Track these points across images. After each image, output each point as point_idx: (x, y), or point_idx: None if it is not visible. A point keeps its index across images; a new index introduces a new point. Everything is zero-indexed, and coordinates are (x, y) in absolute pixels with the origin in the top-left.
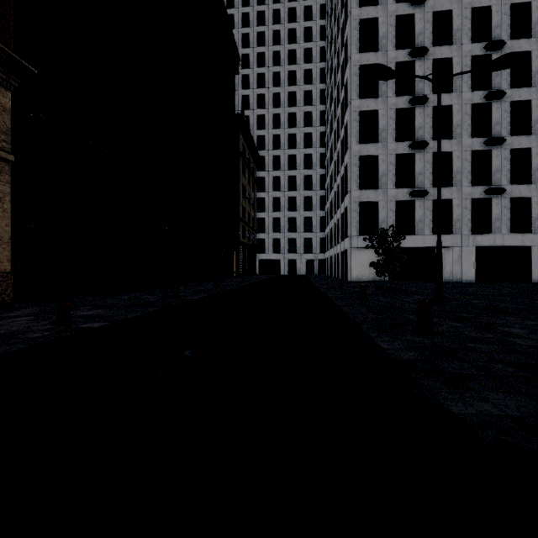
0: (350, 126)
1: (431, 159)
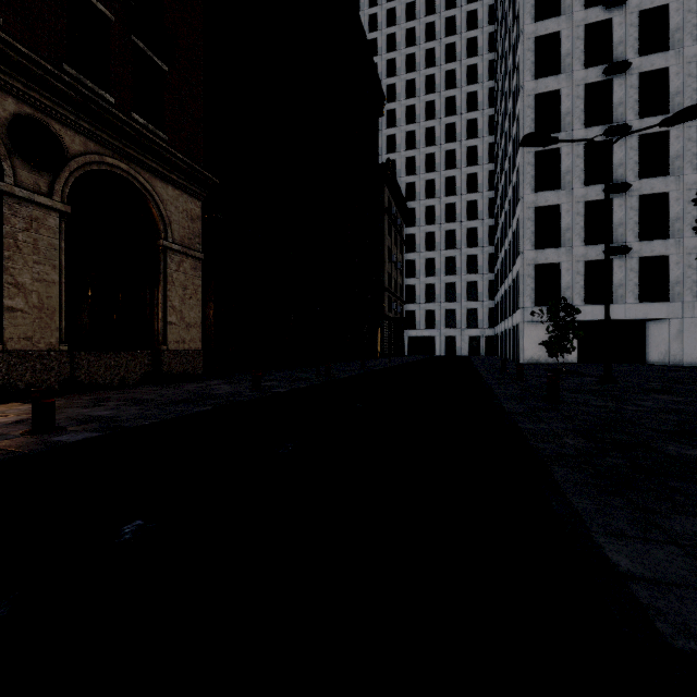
0: (522, 171)
1: (636, 204)
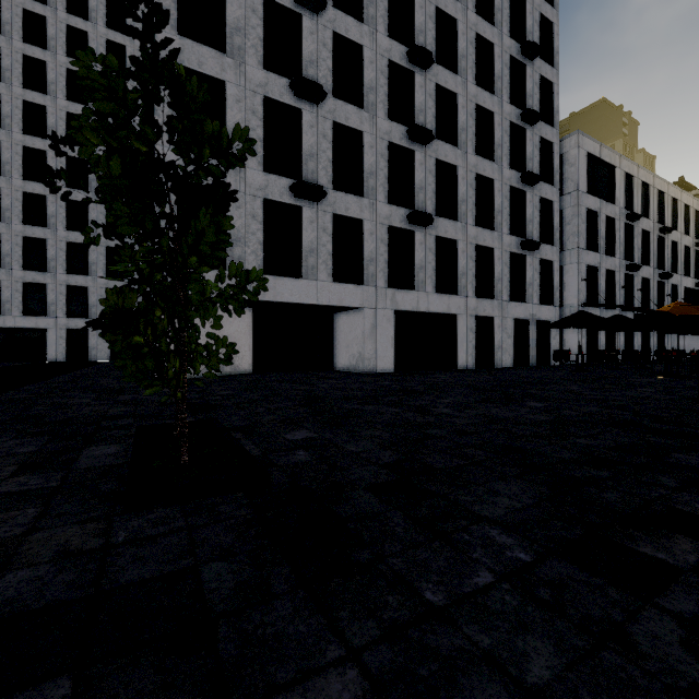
0: None
1: (330, 133)
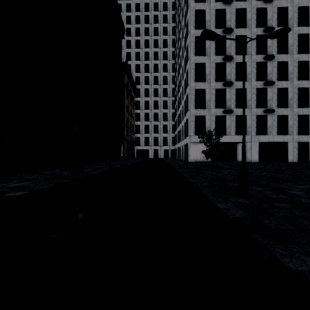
0: (189, 71)
1: (235, 92)
